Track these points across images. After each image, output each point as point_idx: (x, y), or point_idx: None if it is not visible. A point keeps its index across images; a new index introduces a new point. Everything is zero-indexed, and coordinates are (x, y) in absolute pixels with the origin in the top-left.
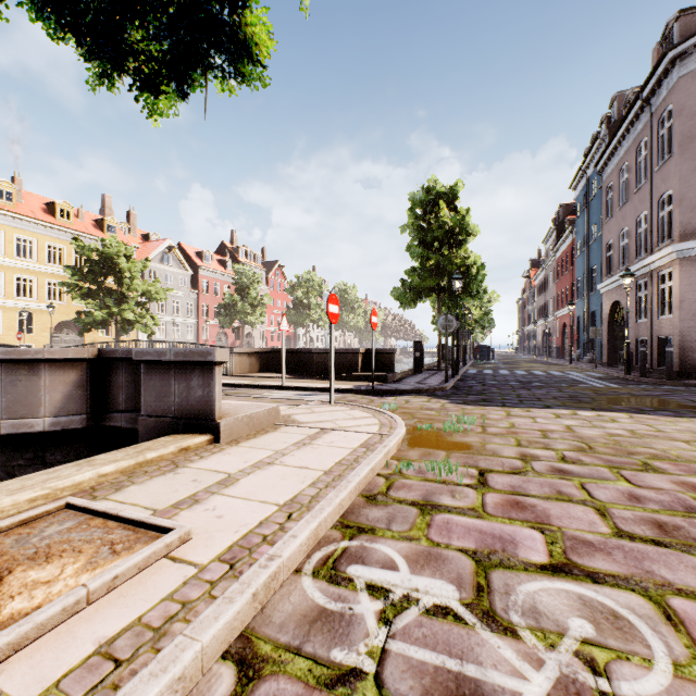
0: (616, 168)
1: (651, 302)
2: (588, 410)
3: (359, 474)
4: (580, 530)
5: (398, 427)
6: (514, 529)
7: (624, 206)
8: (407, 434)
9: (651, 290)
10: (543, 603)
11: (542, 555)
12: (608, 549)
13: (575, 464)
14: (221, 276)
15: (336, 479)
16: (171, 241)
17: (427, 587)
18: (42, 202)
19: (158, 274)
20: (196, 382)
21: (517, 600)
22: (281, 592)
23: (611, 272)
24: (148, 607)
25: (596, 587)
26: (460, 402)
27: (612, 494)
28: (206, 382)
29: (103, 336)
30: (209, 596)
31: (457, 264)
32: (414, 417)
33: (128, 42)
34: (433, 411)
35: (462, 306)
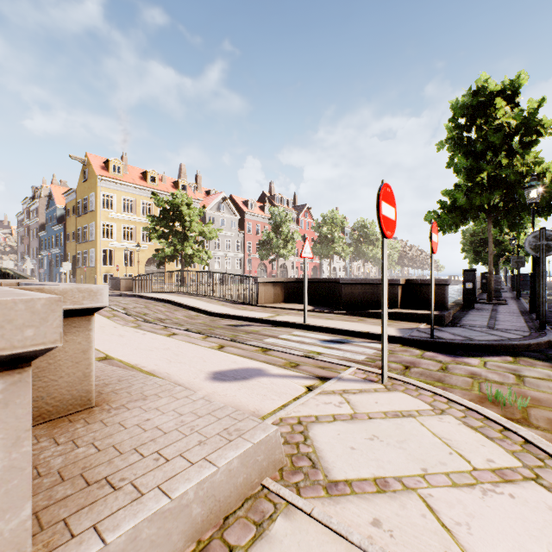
0: None
1: None
2: None
3: None
4: None
5: None
6: None
7: None
8: None
9: None
10: None
11: None
12: None
13: None
14: (261, 219)
15: None
16: (224, 194)
17: None
18: (140, 173)
19: (215, 220)
20: None
21: None
22: None
23: None
24: None
25: None
26: None
27: None
28: None
29: (178, 268)
30: None
31: (521, 174)
32: None
33: None
34: None
35: (523, 226)
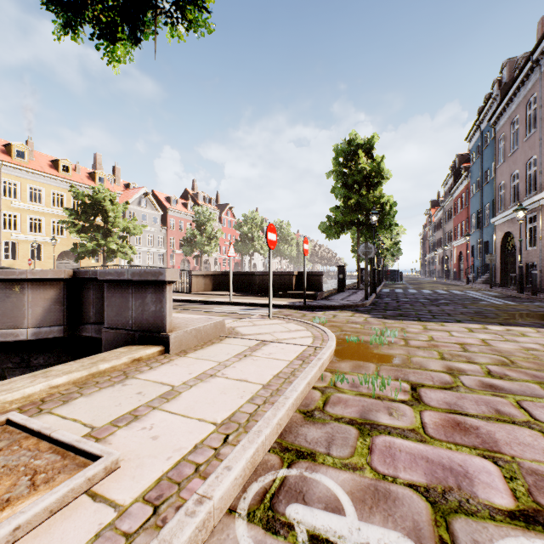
0: (507, 121)
1: (541, 232)
2: (497, 325)
3: (296, 389)
4: (536, 461)
5: (330, 340)
6: (464, 457)
7: (515, 152)
8: (337, 346)
9: (541, 222)
10: None
11: (505, 496)
12: None
13: (504, 380)
14: (184, 216)
15: (274, 393)
16: (146, 189)
17: (381, 543)
18: (49, 160)
19: (136, 214)
20: (150, 299)
21: None
22: (210, 543)
23: (503, 208)
24: None
25: None
26: (380, 317)
27: None
28: (158, 299)
29: (95, 262)
30: None
31: (373, 202)
32: (342, 329)
33: None
34: (358, 325)
35: (377, 236)
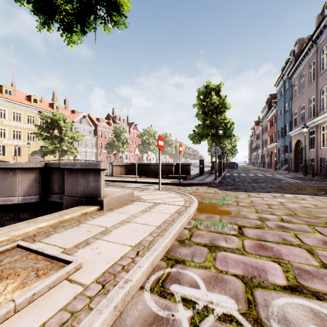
0: (298, 75)
1: (317, 140)
2: (289, 194)
3: (175, 228)
4: (301, 263)
5: (194, 202)
6: (263, 262)
7: (302, 93)
8: (198, 206)
9: (317, 135)
10: (289, 313)
11: (282, 279)
12: (320, 276)
13: (289, 223)
14: (108, 129)
15: (163, 231)
16: (84, 113)
17: (218, 301)
18: (25, 95)
19: (78, 129)
20: (91, 179)
21: (273, 311)
22: (131, 302)
23: (296, 126)
24: (50, 315)
25: (320, 303)
26: (223, 189)
27: (314, 241)
28: (96, 179)
29: (53, 158)
30: (88, 308)
31: (220, 122)
32: (201, 197)
33: (56, 5)
34: (210, 194)
35: (223, 142)
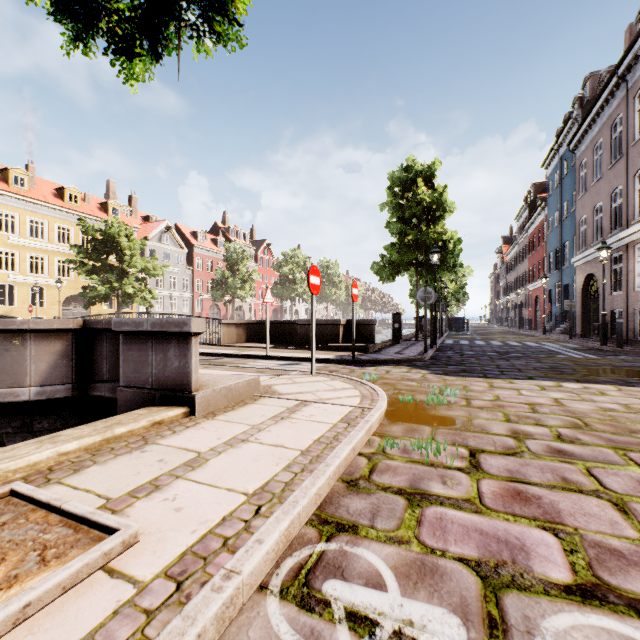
0: (589, 145)
1: (627, 275)
2: (573, 382)
3: (339, 456)
4: (601, 532)
5: (380, 400)
6: (522, 529)
7: (599, 181)
8: (389, 407)
9: (627, 263)
10: None
11: (562, 569)
12: None
13: (574, 444)
14: (214, 254)
15: (314, 460)
16: (168, 222)
17: (424, 619)
18: (53, 188)
19: (156, 252)
20: (172, 353)
21: None
22: (238, 621)
23: (585, 246)
24: None
25: None
26: (440, 373)
27: (627, 483)
28: (182, 353)
29: (107, 309)
30: (140, 637)
31: (434, 239)
32: (396, 388)
33: (100, 1)
34: (414, 382)
35: (439, 279)
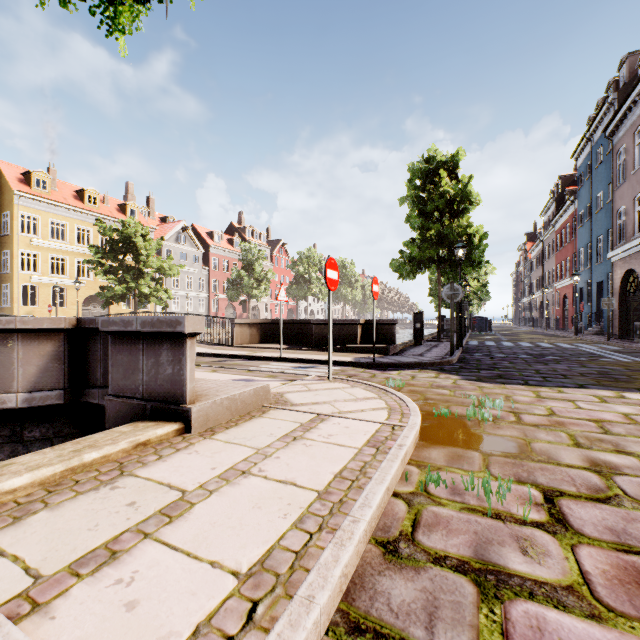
0: (629, 129)
1: None
2: (636, 392)
3: (370, 503)
4: None
5: (412, 415)
6: None
7: None
8: (422, 422)
9: None
10: None
11: None
12: None
13: None
14: (229, 254)
15: (335, 510)
16: (185, 223)
17: None
18: (73, 190)
19: (173, 253)
20: (165, 357)
21: None
22: None
23: (623, 240)
24: None
25: None
26: (474, 379)
27: None
28: (176, 357)
29: (125, 309)
30: None
31: (458, 234)
32: (426, 397)
33: None
34: (446, 390)
35: (463, 276)
